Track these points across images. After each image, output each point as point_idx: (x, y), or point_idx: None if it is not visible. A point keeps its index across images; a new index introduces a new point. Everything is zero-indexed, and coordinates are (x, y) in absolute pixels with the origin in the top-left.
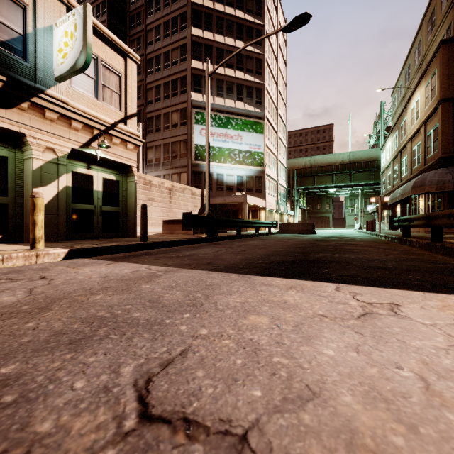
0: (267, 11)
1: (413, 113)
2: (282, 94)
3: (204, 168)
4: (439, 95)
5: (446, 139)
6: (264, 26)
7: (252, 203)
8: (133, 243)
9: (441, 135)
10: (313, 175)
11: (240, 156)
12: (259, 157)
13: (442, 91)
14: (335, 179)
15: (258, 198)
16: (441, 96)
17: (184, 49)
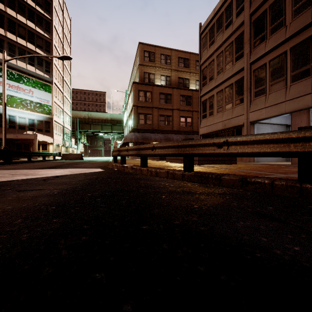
0: (54, 11)
1: (129, 105)
2: (68, 67)
3: None
4: (133, 103)
5: (135, 121)
6: (52, 21)
7: (41, 139)
8: None
9: (133, 119)
10: (90, 123)
11: (31, 105)
12: (48, 109)
13: (133, 101)
14: (103, 127)
15: (47, 136)
16: (133, 104)
17: None
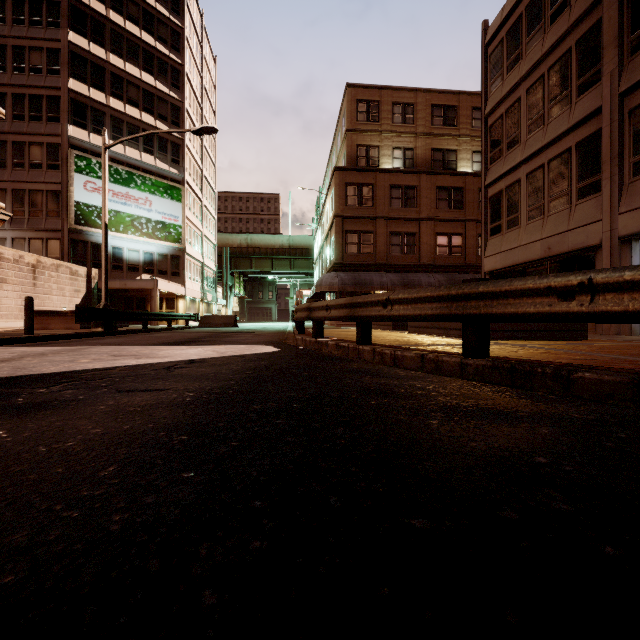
0: (187, 47)
1: (326, 217)
2: (210, 152)
3: (91, 237)
4: (334, 211)
5: (338, 248)
6: (183, 66)
7: (165, 290)
8: (22, 336)
9: (335, 245)
10: (251, 257)
11: (148, 227)
12: (177, 232)
13: (335, 208)
14: (275, 264)
15: (175, 283)
16: (335, 213)
17: (55, 56)
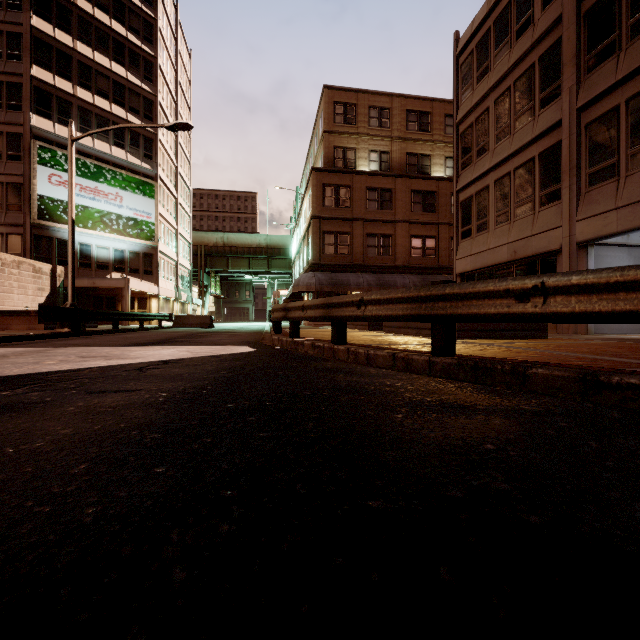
0: (161, 39)
1: (304, 217)
2: (185, 148)
3: (57, 233)
4: (312, 211)
5: (315, 249)
6: (156, 59)
7: (137, 289)
8: None
9: (312, 245)
10: (228, 256)
11: (119, 223)
12: (150, 229)
13: (313, 209)
14: (252, 263)
15: (148, 282)
16: (312, 213)
17: (17, 41)
